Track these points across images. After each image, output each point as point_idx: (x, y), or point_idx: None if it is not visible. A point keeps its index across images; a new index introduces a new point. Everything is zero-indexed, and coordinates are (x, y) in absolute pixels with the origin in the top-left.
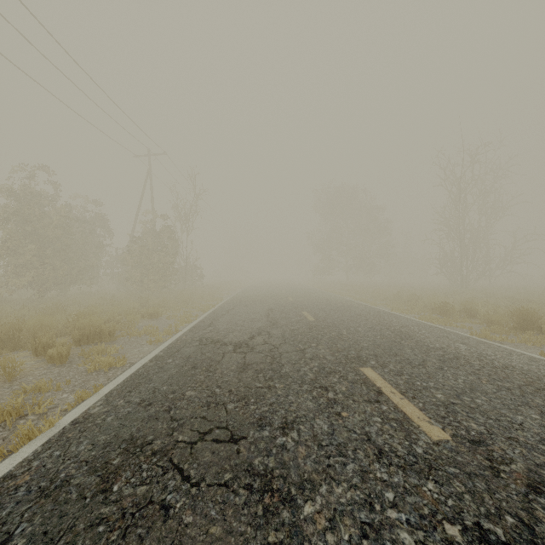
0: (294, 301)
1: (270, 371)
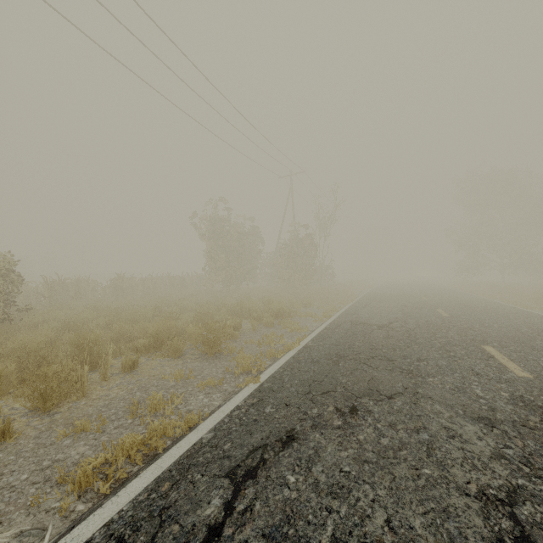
0: (428, 301)
1: (408, 340)
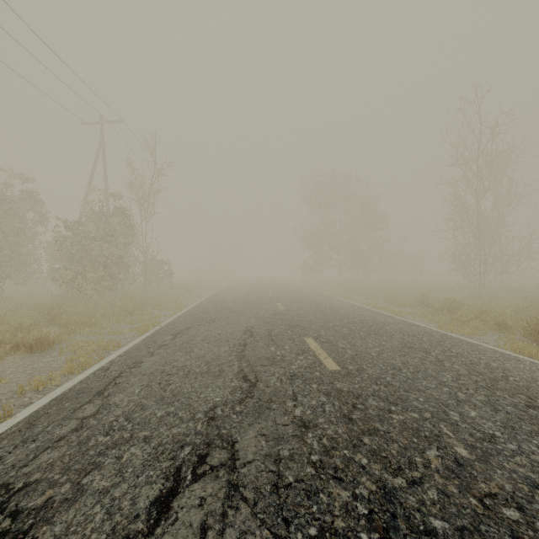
0: (286, 312)
1: None
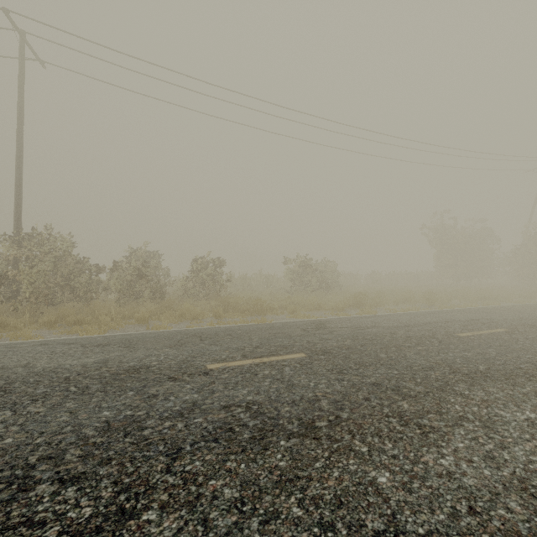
0: None
1: None
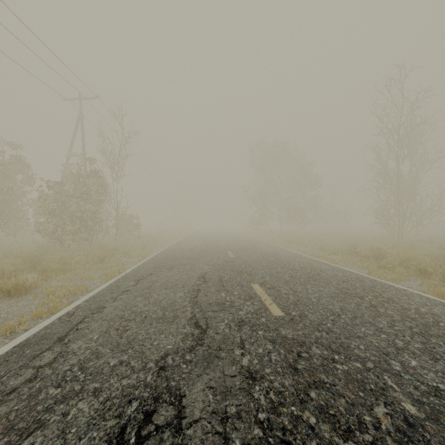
0: (235, 259)
1: None
